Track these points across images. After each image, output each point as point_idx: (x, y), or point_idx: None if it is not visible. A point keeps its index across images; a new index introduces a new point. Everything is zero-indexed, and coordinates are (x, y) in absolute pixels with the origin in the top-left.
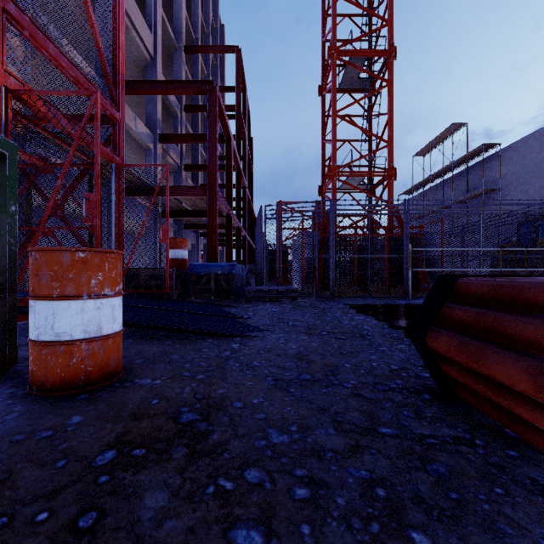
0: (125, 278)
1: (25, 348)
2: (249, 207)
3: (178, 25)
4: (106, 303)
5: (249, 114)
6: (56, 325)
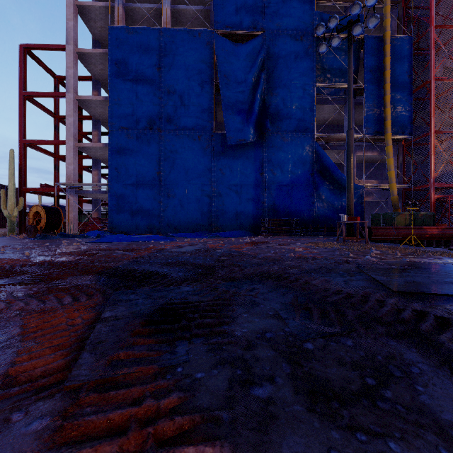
0: None
1: None
2: None
3: None
4: None
5: None
6: None
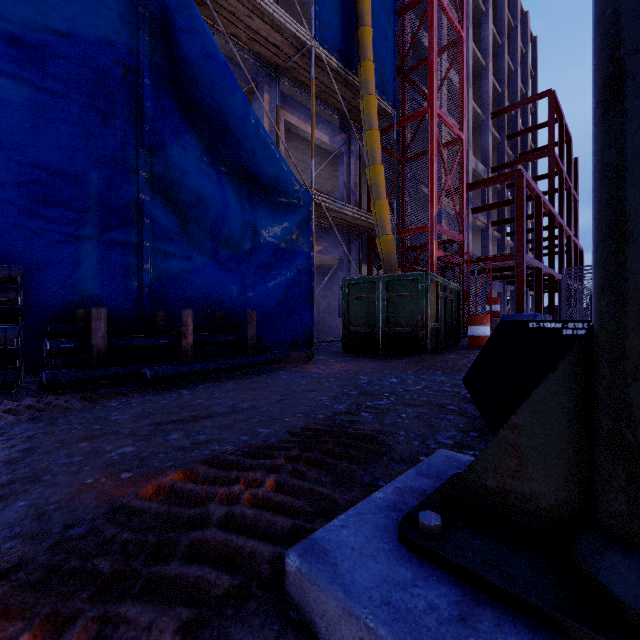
0: None
1: None
2: (570, 245)
3: (485, 97)
4: (487, 327)
5: (569, 137)
6: (476, 332)
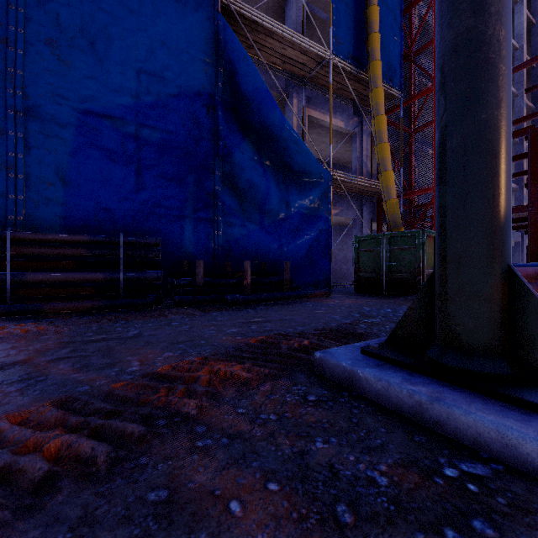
0: None
1: None
2: None
3: None
4: None
5: None
6: None
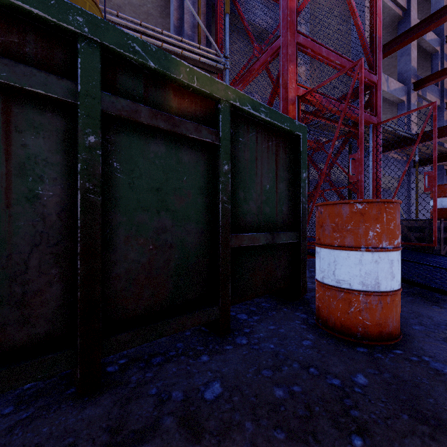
0: None
1: (309, 281)
2: None
3: None
4: (384, 256)
5: None
6: (336, 272)
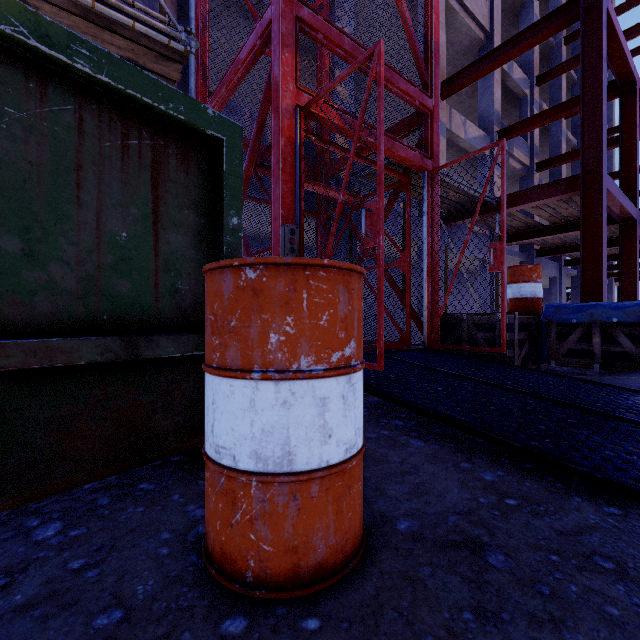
0: (442, 327)
1: None
2: None
3: None
4: (304, 391)
5: None
6: (216, 426)
